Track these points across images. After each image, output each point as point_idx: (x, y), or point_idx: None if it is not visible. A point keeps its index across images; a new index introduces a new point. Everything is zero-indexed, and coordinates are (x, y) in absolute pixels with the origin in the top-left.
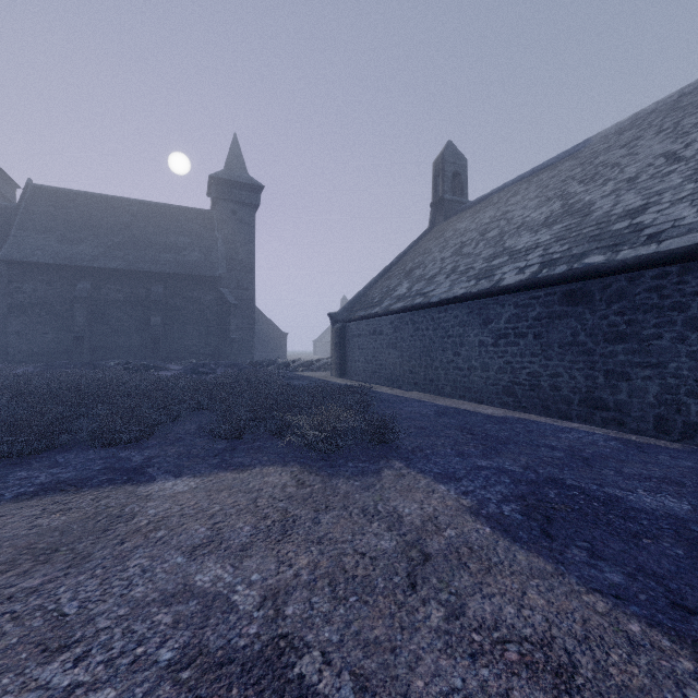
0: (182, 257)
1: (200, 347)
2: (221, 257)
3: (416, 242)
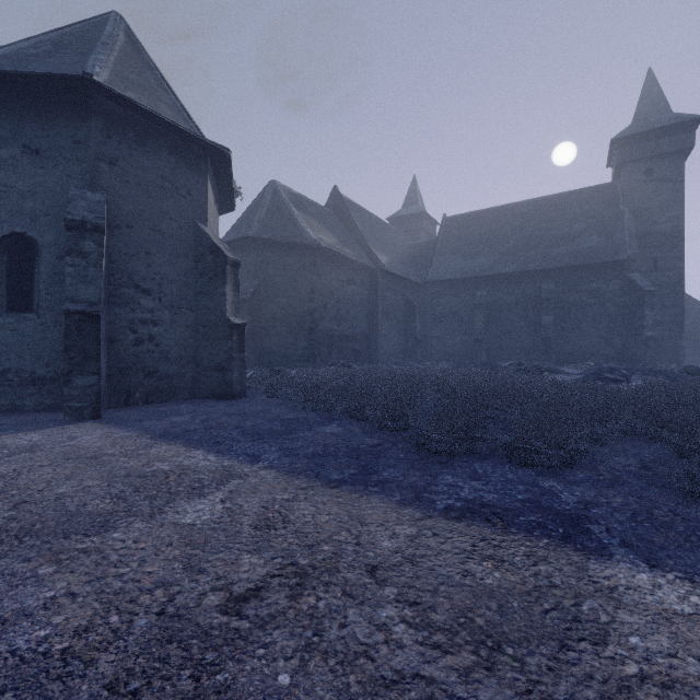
0: (576, 247)
1: (598, 347)
2: (629, 235)
3: None
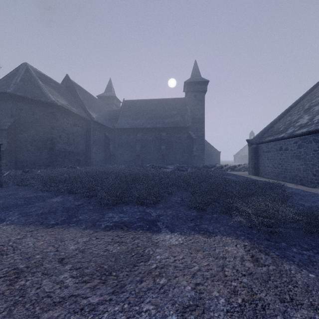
0: (173, 120)
1: (180, 158)
2: (189, 118)
3: (310, 90)
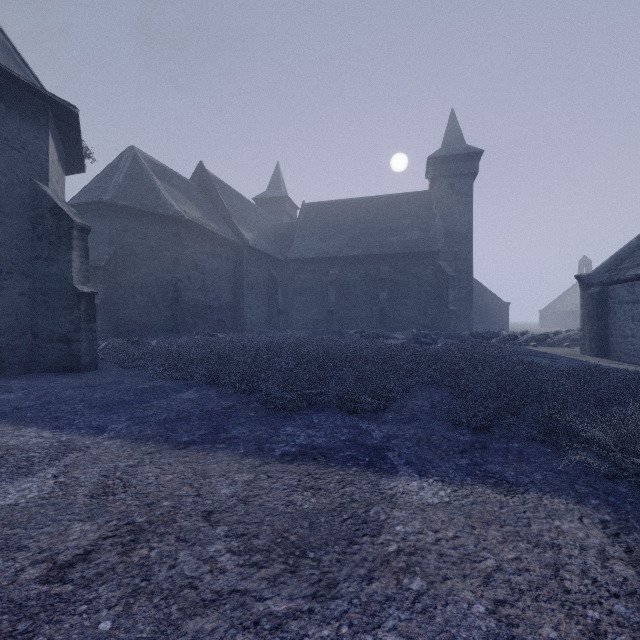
0: (404, 238)
1: (419, 318)
2: (439, 232)
3: None
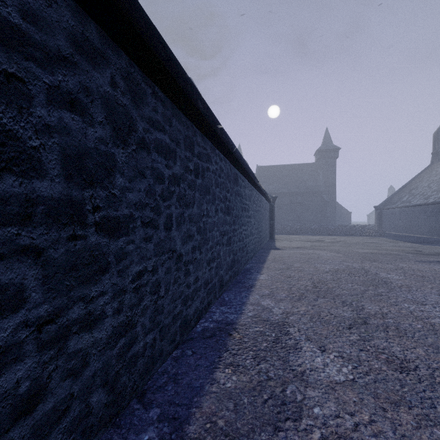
0: (306, 185)
1: (313, 219)
2: (322, 183)
3: (421, 172)
